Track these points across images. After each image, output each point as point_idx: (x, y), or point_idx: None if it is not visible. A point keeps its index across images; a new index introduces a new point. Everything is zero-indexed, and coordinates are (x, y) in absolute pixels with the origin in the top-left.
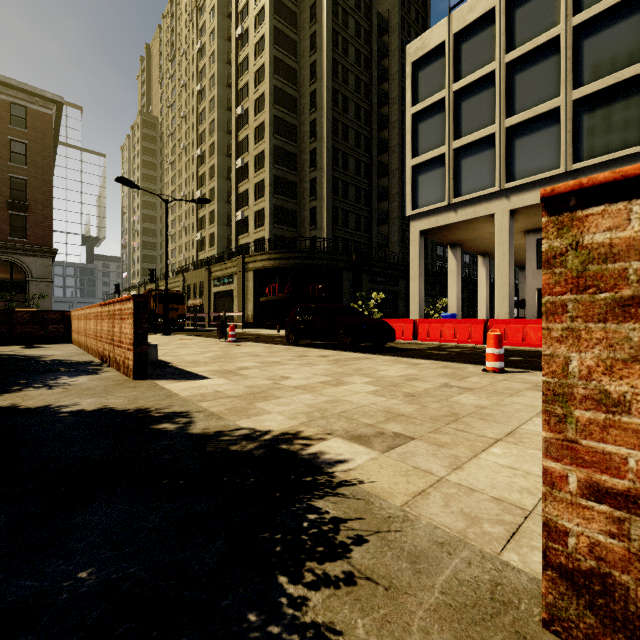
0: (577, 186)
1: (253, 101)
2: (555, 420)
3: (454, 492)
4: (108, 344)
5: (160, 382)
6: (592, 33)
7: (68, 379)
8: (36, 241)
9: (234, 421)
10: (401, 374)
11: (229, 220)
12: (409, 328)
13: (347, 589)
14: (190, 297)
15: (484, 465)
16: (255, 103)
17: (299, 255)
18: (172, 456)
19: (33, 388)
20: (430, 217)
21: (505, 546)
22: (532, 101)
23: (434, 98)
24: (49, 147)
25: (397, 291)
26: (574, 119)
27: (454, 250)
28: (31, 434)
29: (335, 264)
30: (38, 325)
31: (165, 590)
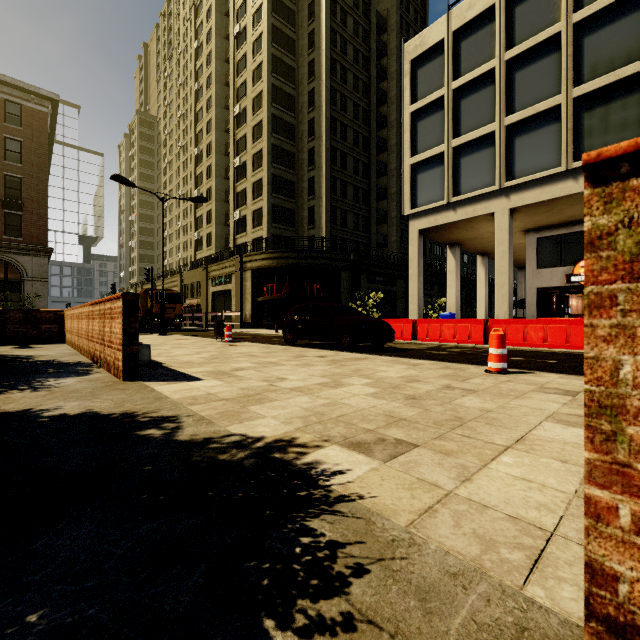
0: (632, 147)
1: (251, 100)
2: (601, 438)
3: (464, 509)
4: (99, 344)
5: (151, 384)
6: (593, 30)
7: (55, 381)
8: (31, 240)
9: (225, 426)
10: (401, 375)
11: (227, 219)
12: (408, 328)
13: (345, 637)
14: (188, 297)
15: (495, 476)
16: (253, 102)
17: (297, 254)
18: (154, 467)
19: (17, 390)
20: (429, 216)
21: (528, 577)
22: (532, 99)
23: (433, 96)
24: (44, 145)
25: (396, 291)
26: (574, 117)
27: (453, 249)
28: (4, 441)
29: (333, 264)
30: (31, 325)
31: (127, 639)
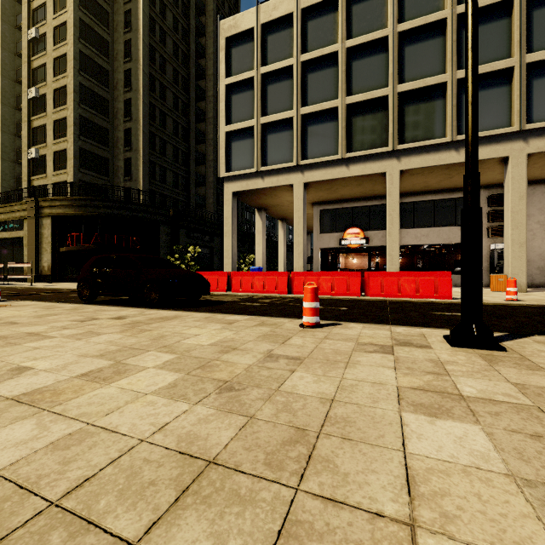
0: None
1: (52, 27)
2: None
3: None
4: None
5: None
6: (358, 57)
7: None
8: None
9: None
10: (214, 341)
11: (19, 157)
12: (223, 280)
13: None
14: None
15: None
16: (55, 30)
17: (110, 204)
18: None
19: None
20: (242, 181)
21: None
22: (319, 98)
23: (245, 75)
24: None
25: (213, 247)
26: (347, 119)
27: (261, 213)
28: None
29: (152, 217)
30: None
31: None
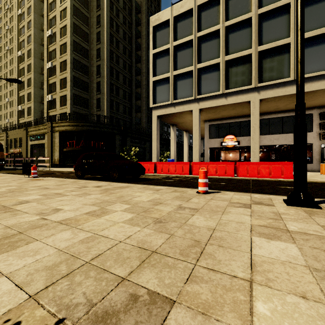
0: None
1: (59, 28)
2: None
3: None
4: None
5: None
6: (232, 32)
7: None
8: None
9: None
10: (150, 199)
11: (42, 100)
12: (152, 167)
13: None
14: (12, 147)
15: None
16: (60, 30)
17: (89, 124)
18: None
19: None
20: (162, 109)
21: None
22: (208, 58)
23: (164, 47)
24: None
25: (145, 147)
26: (225, 69)
27: (173, 127)
28: None
29: (111, 131)
30: None
31: None
